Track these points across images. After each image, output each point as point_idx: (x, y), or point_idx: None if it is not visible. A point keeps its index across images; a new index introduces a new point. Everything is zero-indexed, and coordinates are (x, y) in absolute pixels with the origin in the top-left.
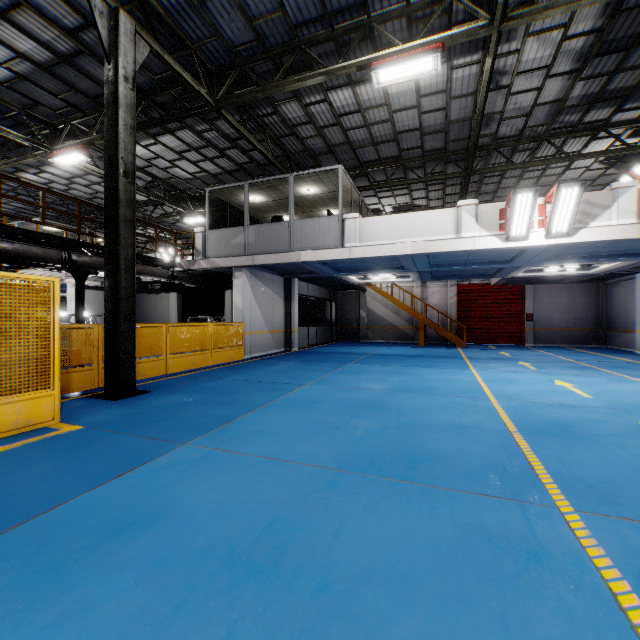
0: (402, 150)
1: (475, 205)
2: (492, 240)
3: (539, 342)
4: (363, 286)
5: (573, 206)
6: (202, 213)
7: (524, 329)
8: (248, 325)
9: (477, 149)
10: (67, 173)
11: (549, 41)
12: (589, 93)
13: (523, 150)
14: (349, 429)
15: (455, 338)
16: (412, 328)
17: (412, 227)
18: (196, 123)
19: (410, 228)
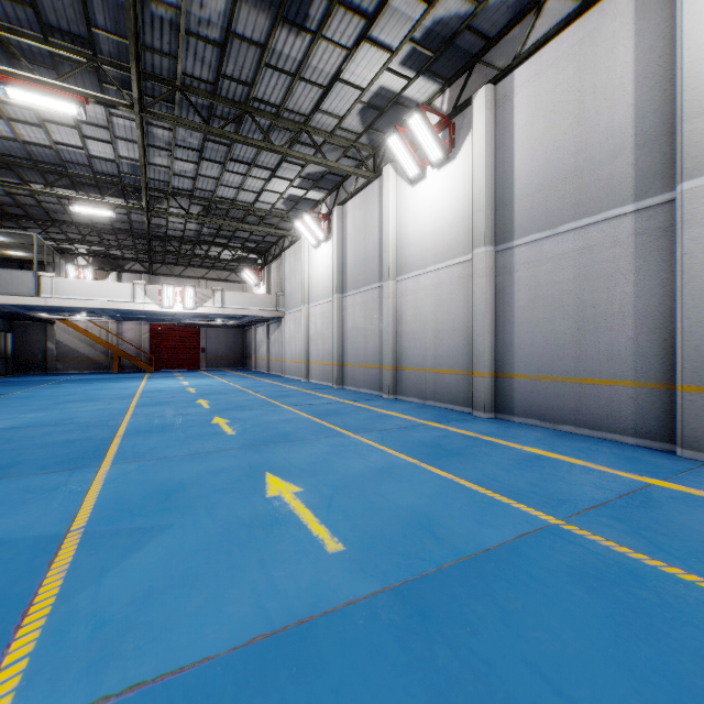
0: (95, 223)
1: (145, 285)
2: (155, 306)
3: (210, 367)
4: (52, 319)
5: (193, 296)
6: None
7: (200, 358)
8: None
9: (156, 237)
10: None
11: (182, 211)
12: (212, 232)
13: (188, 244)
14: (61, 399)
15: (146, 366)
16: (108, 359)
17: (101, 291)
18: None
19: (100, 291)
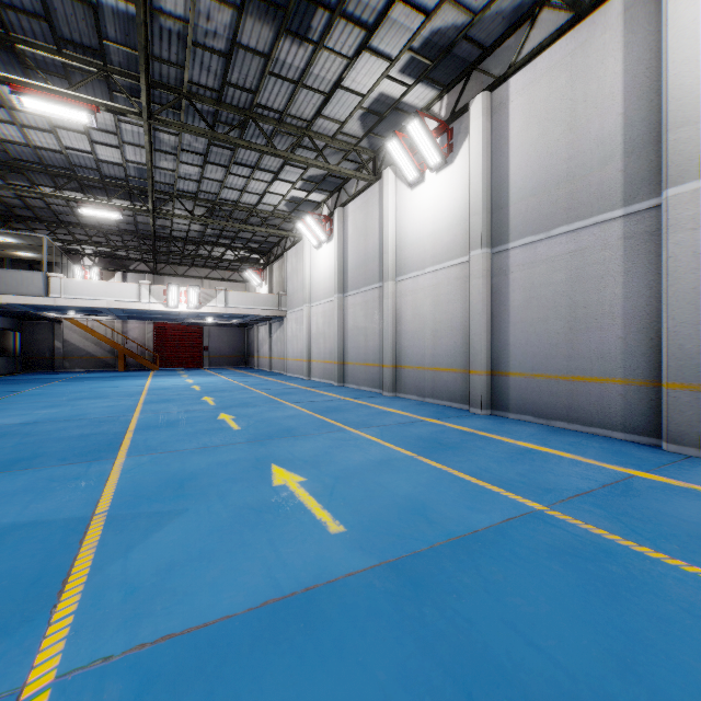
0: (102, 224)
1: (150, 285)
2: (160, 306)
3: (213, 365)
4: (59, 318)
5: (197, 296)
6: None
7: (203, 357)
8: None
9: (160, 238)
10: None
11: (187, 213)
12: (216, 233)
13: (191, 245)
14: (71, 396)
15: (150, 364)
16: (114, 357)
17: (108, 291)
18: None
19: (107, 291)
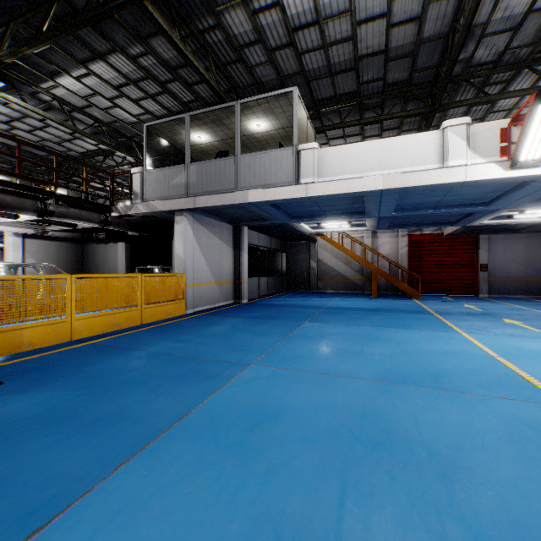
0: (361, 83)
1: (467, 125)
2: (490, 168)
3: (494, 293)
4: (314, 237)
5: None
6: (151, 161)
7: (478, 279)
8: (190, 276)
9: None
10: (4, 116)
11: None
12: None
13: (495, 83)
14: None
15: (409, 289)
16: (362, 278)
17: (383, 157)
18: (128, 43)
19: (381, 158)
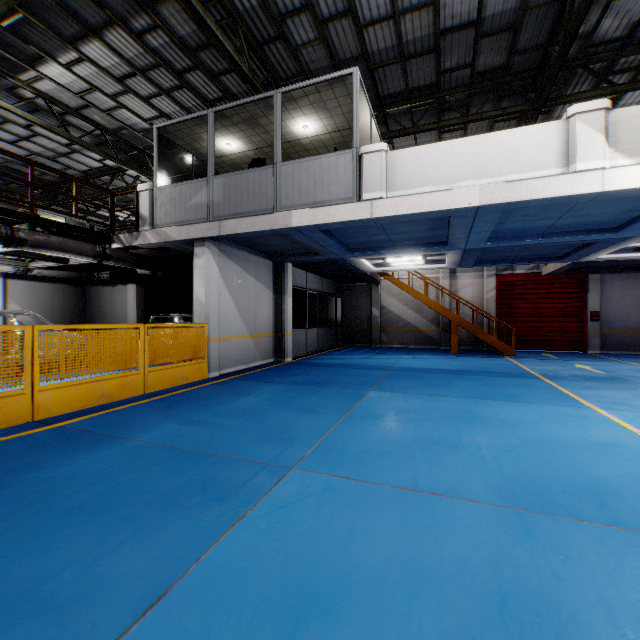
0: (442, 72)
1: (604, 110)
2: (639, 172)
3: (607, 348)
4: (376, 277)
5: None
6: (169, 181)
7: (587, 331)
8: (215, 327)
9: None
10: None
11: None
12: None
13: (619, 71)
14: None
15: (500, 343)
16: (437, 330)
17: (480, 160)
18: (129, 13)
19: (477, 162)
